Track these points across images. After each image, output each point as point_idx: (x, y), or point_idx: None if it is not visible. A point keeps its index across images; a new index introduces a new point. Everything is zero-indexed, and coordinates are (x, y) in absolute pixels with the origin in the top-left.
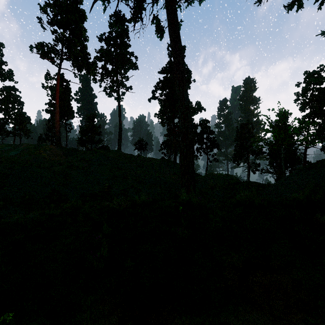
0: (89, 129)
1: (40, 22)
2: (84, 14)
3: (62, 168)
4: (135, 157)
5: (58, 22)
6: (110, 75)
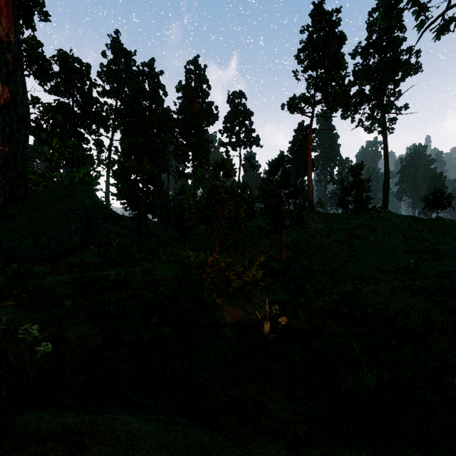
0: (355, 185)
1: (296, 75)
2: (344, 37)
3: (341, 236)
4: (432, 221)
5: (312, 65)
6: (369, 100)
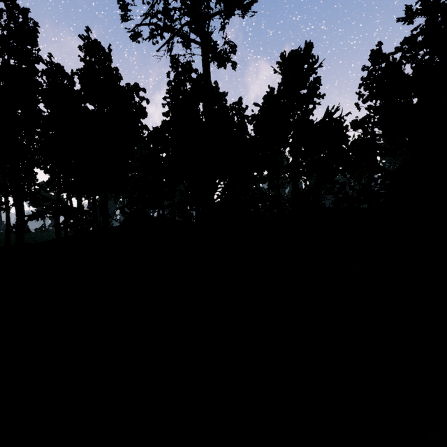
0: None
1: (357, 106)
2: None
3: None
4: None
5: (371, 97)
6: None
